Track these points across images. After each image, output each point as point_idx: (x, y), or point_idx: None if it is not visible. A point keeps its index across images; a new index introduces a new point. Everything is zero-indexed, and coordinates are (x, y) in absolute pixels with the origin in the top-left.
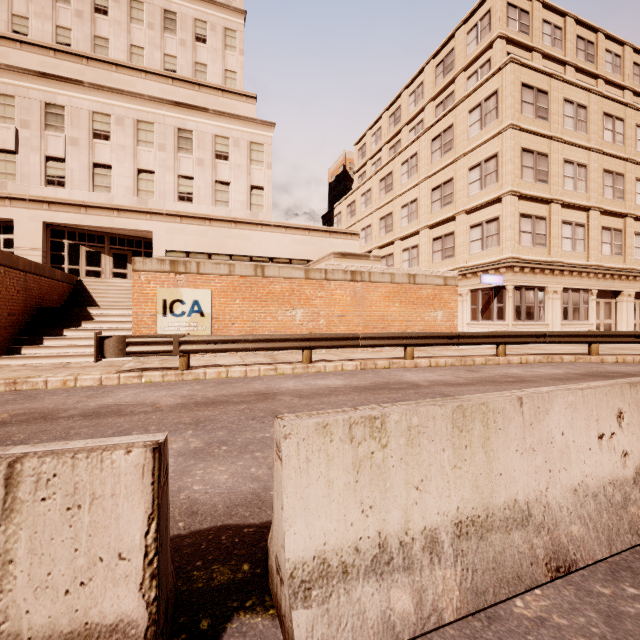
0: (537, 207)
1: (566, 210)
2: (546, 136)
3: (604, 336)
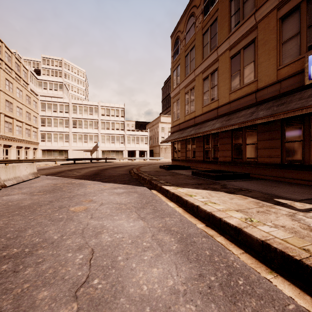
0: None
1: None
2: None
3: (10, 161)
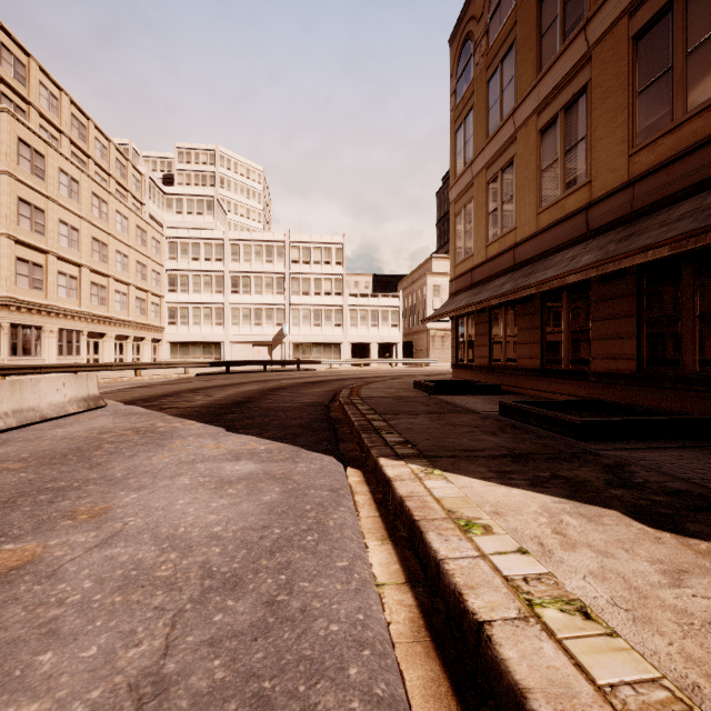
0: (35, 254)
1: (62, 262)
2: (44, 194)
3: (87, 367)
